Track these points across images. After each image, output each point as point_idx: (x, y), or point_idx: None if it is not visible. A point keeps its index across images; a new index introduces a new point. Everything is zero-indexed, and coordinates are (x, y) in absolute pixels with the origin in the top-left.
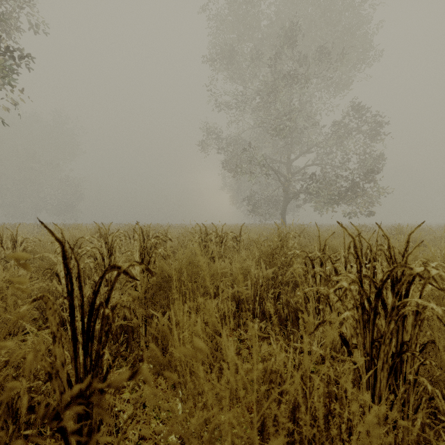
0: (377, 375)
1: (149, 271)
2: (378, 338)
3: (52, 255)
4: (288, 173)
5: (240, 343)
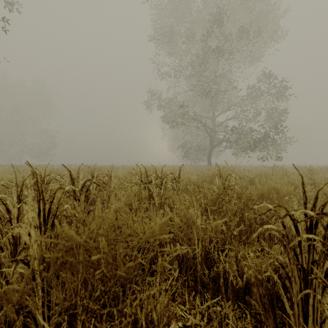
0: None
1: None
2: None
3: None
4: (213, 126)
5: None
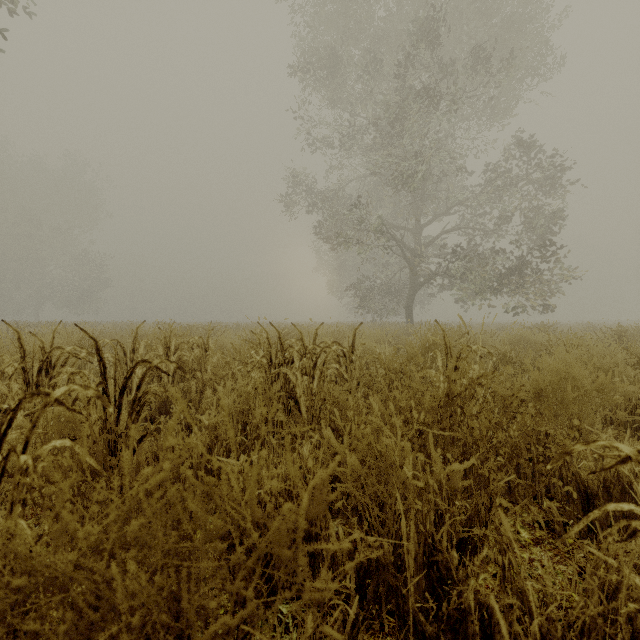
0: None
1: None
2: None
3: None
4: (417, 245)
5: None
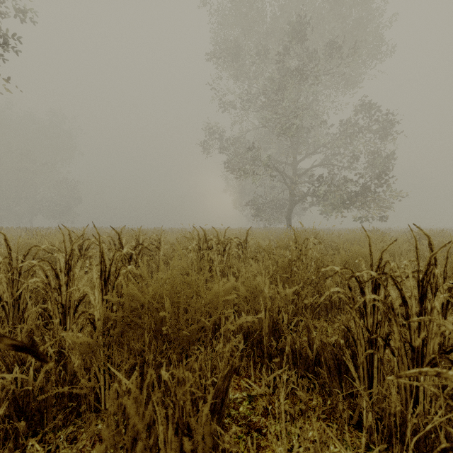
0: None
1: (32, 350)
2: None
3: None
4: (294, 175)
5: (252, 404)
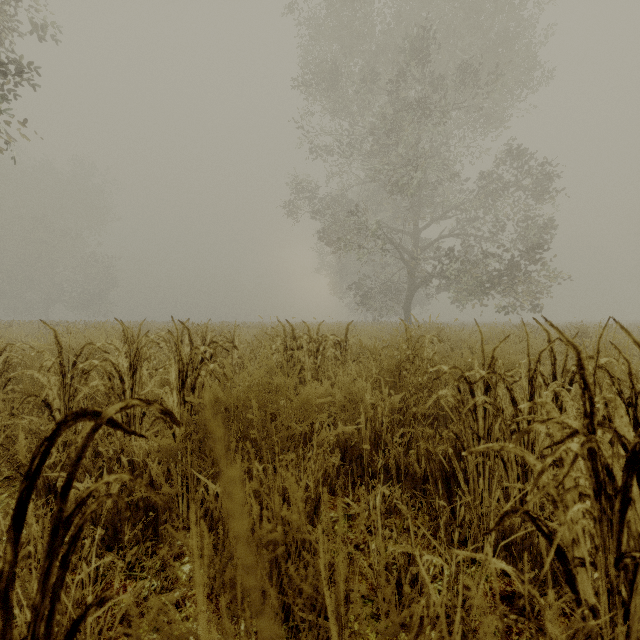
0: (629, 626)
1: (170, 416)
2: (632, 552)
3: (39, 373)
4: (415, 248)
5: (349, 523)
